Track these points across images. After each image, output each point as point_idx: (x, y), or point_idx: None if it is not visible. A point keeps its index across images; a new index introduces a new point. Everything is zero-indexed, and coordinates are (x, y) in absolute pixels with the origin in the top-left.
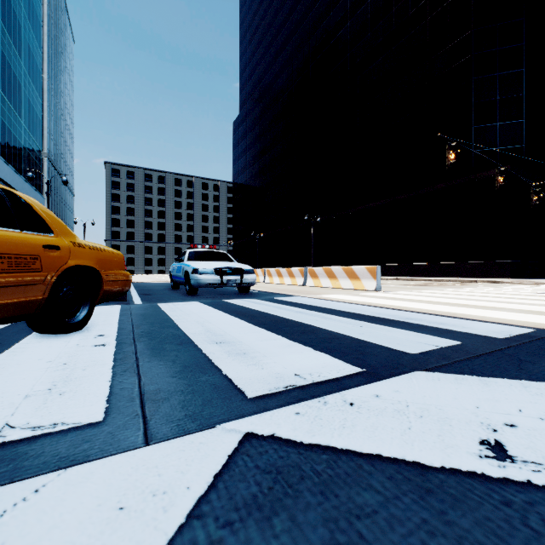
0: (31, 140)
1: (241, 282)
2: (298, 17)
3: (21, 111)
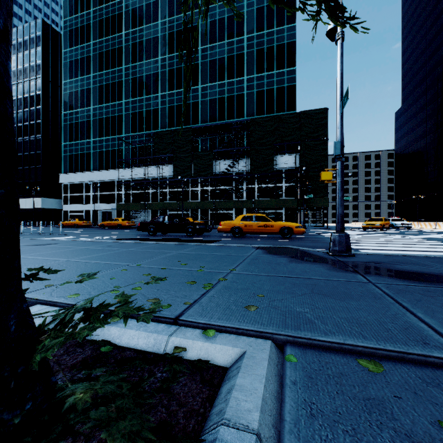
0: None
1: (407, 226)
2: None
3: None
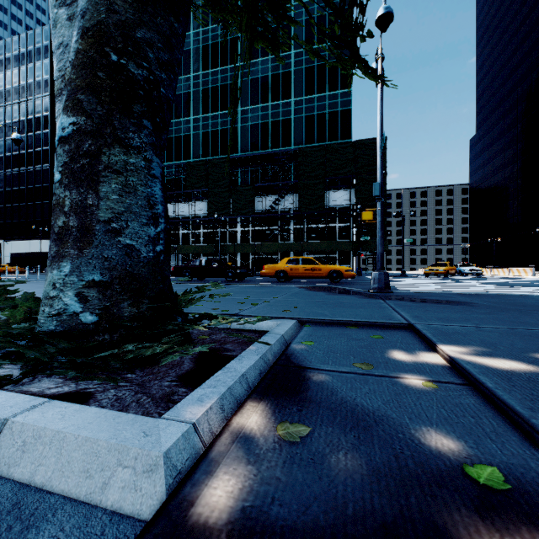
0: None
1: (476, 273)
2: (538, 55)
3: None
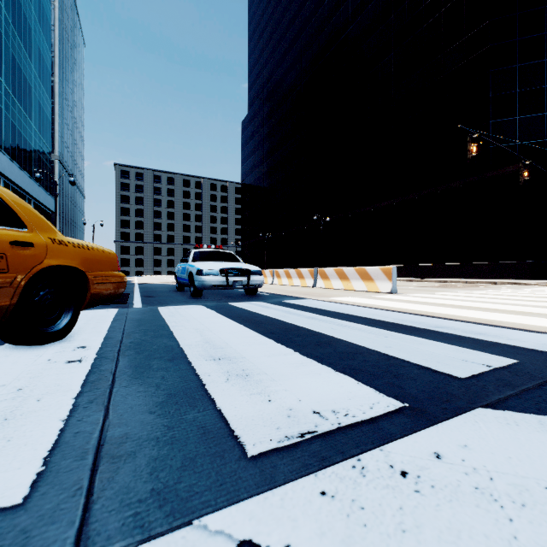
0: (41, 142)
1: (248, 283)
2: (307, 14)
3: (31, 113)
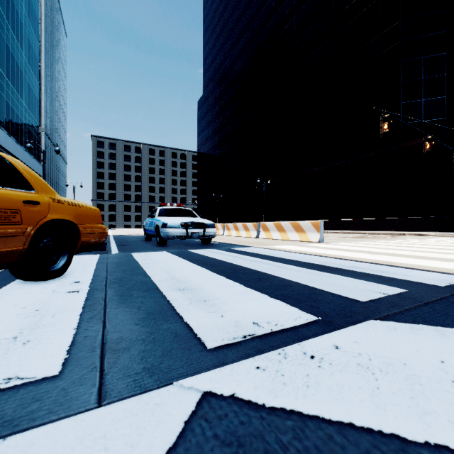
0: (30, 118)
1: (203, 234)
2: (252, 13)
3: (22, 93)
